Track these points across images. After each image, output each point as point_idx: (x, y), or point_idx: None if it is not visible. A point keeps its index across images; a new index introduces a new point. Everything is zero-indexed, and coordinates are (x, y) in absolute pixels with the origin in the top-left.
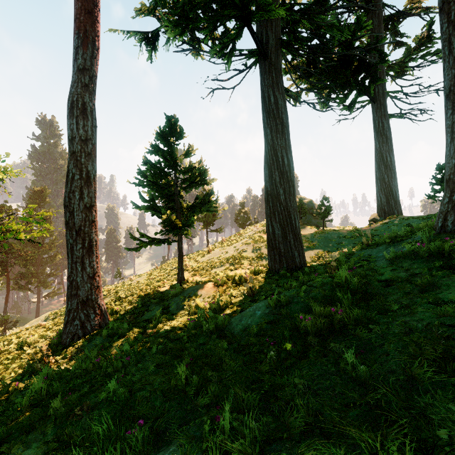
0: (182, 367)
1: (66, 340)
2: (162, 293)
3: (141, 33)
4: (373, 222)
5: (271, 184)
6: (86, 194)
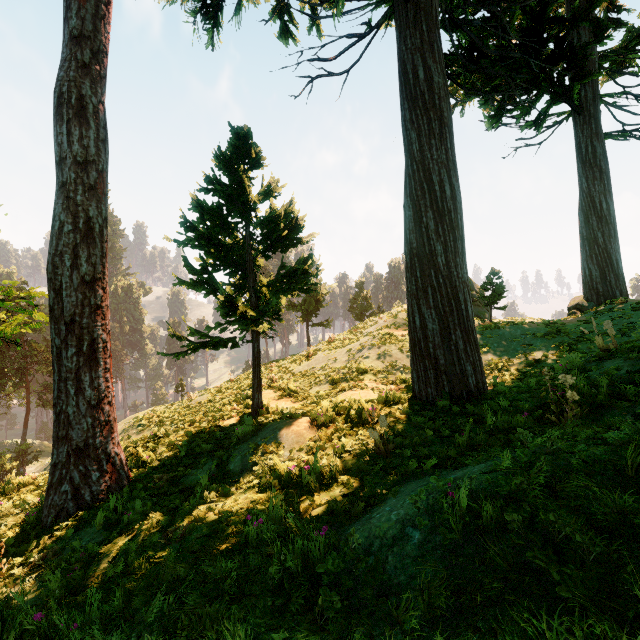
0: None
1: (47, 520)
2: (223, 433)
3: None
4: (577, 311)
5: (418, 235)
6: (84, 258)
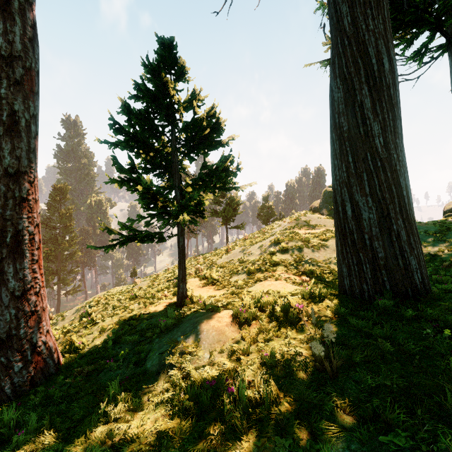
0: None
1: None
2: (149, 321)
3: None
4: None
5: (351, 116)
6: (7, 150)
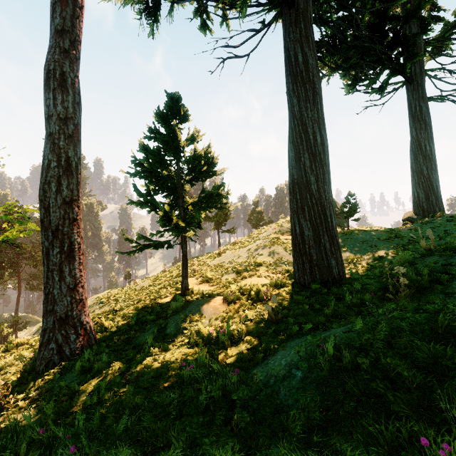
0: None
1: (39, 368)
2: (161, 307)
3: (139, 0)
4: (408, 222)
5: (298, 170)
6: (65, 185)
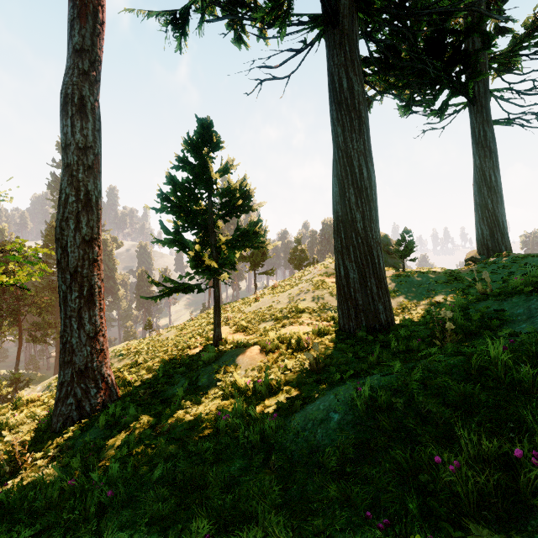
0: None
1: (56, 426)
2: (191, 359)
3: (165, 11)
4: (471, 262)
5: (343, 206)
6: (84, 223)
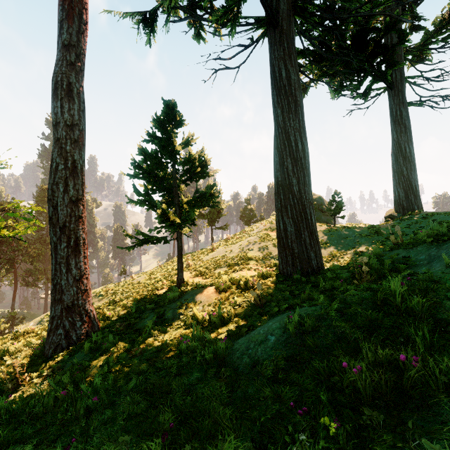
0: (153, 447)
1: (48, 352)
2: (159, 298)
3: (137, 12)
4: (390, 219)
5: (282, 173)
6: (71, 186)
